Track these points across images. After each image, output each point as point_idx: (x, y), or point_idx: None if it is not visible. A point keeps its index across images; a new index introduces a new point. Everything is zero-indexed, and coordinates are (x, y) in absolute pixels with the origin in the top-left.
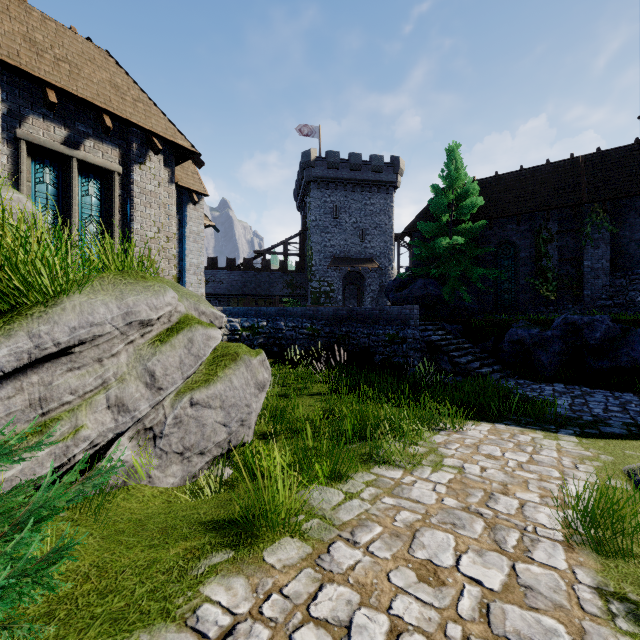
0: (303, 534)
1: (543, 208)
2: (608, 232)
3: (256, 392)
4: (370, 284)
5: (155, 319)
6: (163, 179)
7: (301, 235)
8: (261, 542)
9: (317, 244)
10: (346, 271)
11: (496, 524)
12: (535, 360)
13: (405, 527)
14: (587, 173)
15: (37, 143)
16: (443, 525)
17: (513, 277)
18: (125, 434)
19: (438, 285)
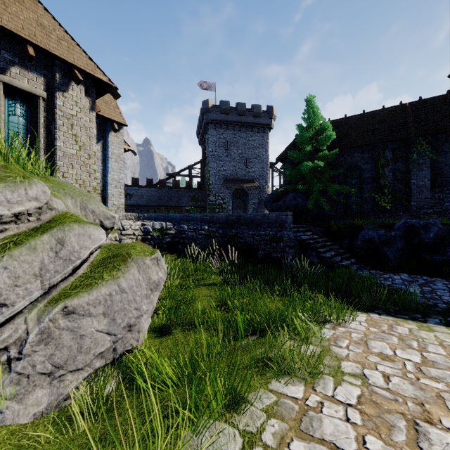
0: None
1: (381, 140)
2: (429, 158)
3: (148, 293)
4: (252, 198)
5: (9, 215)
6: (85, 106)
7: (202, 162)
8: None
9: (213, 169)
10: (234, 189)
11: None
12: (382, 254)
13: None
14: (413, 115)
15: None
16: None
17: (358, 192)
18: None
19: (304, 198)
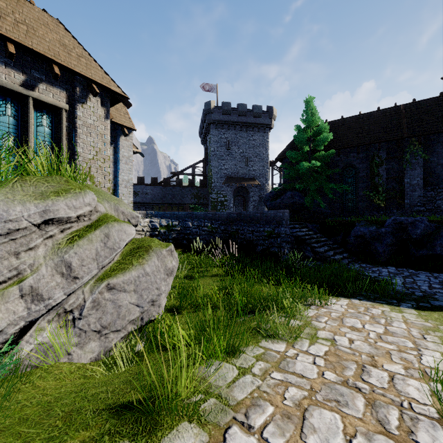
0: (200, 418)
1: (376, 141)
2: (422, 158)
3: (165, 277)
4: (252, 196)
5: (74, 217)
6: (100, 115)
7: (204, 161)
8: (159, 429)
9: (215, 167)
10: (236, 187)
11: (375, 400)
12: (373, 249)
13: (294, 406)
14: (406, 117)
15: None
16: (328, 403)
17: (354, 190)
18: (45, 318)
19: (301, 196)
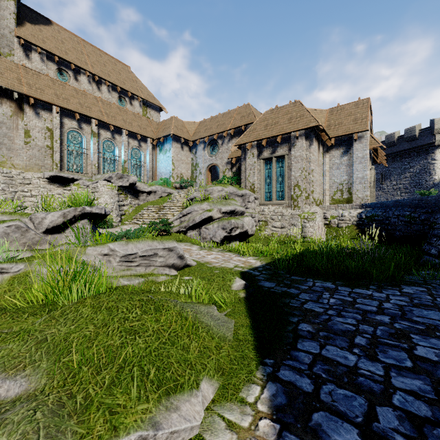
0: None
1: None
2: None
3: (221, 229)
4: None
5: (199, 210)
6: (306, 146)
7: None
8: None
9: None
10: None
11: None
12: None
13: None
14: None
15: (264, 158)
16: None
17: None
18: (196, 230)
19: None
